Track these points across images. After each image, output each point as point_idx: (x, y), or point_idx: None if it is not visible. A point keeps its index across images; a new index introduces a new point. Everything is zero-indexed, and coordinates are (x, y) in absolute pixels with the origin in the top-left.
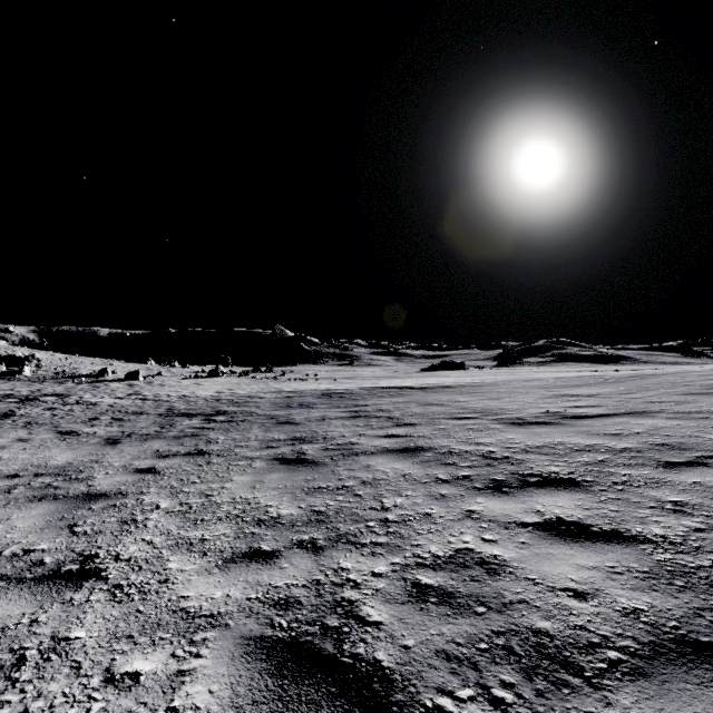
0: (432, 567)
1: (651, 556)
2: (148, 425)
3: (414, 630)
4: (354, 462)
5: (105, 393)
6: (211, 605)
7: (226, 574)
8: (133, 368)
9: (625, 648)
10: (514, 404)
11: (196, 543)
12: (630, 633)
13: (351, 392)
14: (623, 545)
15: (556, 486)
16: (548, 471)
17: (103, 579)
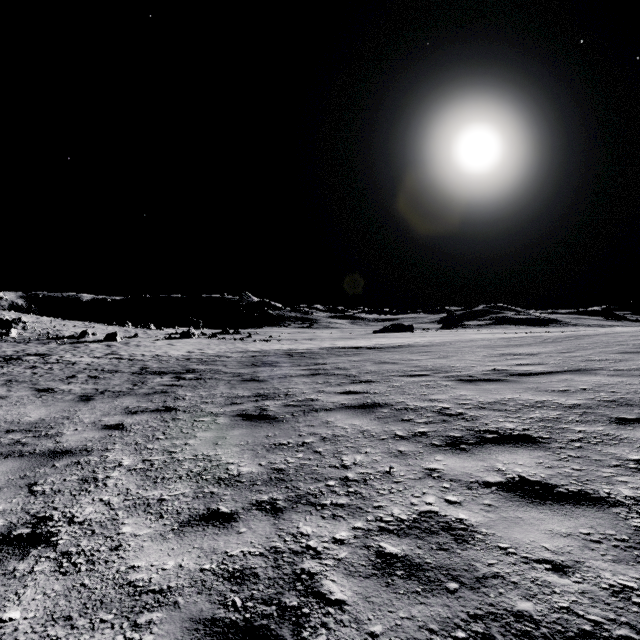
0: (396, 533)
1: (626, 521)
2: (122, 382)
3: (381, 611)
4: (314, 419)
5: (84, 353)
6: (161, 578)
7: (181, 539)
8: (112, 330)
9: (623, 639)
10: (462, 363)
11: (154, 503)
12: (624, 618)
13: (311, 352)
14: (594, 508)
15: (513, 443)
16: (503, 428)
17: (52, 546)
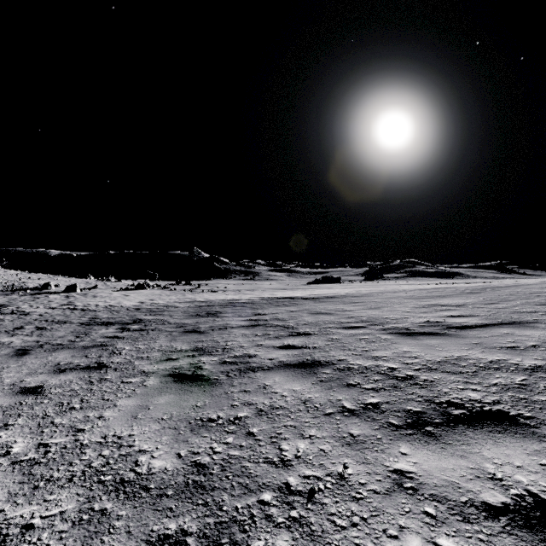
0: None
1: None
2: (66, 333)
3: None
4: (250, 381)
5: (41, 304)
6: None
7: None
8: (74, 282)
9: None
10: (394, 314)
11: (13, 536)
12: None
13: (252, 302)
14: None
15: (491, 424)
16: (468, 399)
17: None
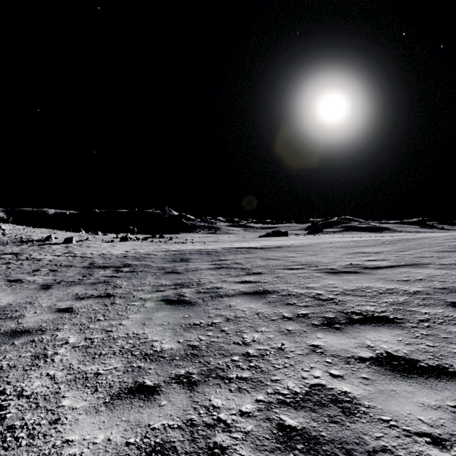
0: (293, 405)
1: None
2: (74, 274)
3: None
4: (220, 303)
5: (48, 252)
6: (91, 452)
7: (111, 412)
8: (69, 235)
9: None
10: (326, 259)
11: (91, 377)
12: None
13: (215, 251)
14: (453, 381)
15: (376, 323)
16: (366, 310)
17: None
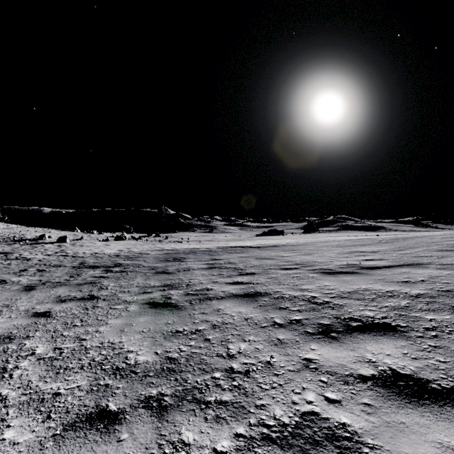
0: (279, 443)
1: None
2: (62, 274)
3: None
4: (207, 306)
5: (39, 252)
6: None
7: (58, 450)
8: (64, 234)
9: None
10: (322, 258)
11: (48, 399)
12: None
13: (210, 250)
14: None
15: (376, 331)
16: (365, 316)
17: None
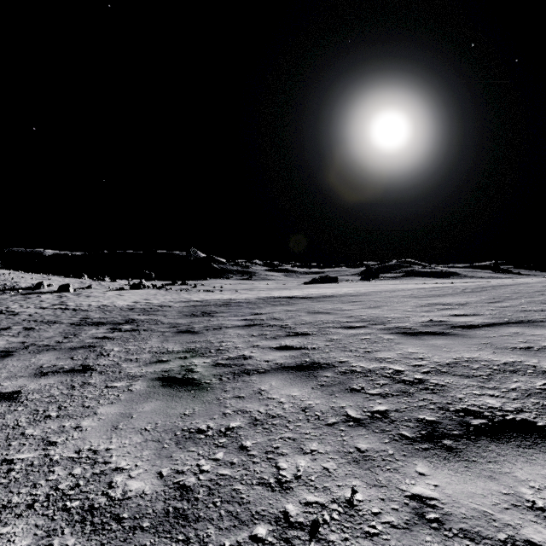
0: None
1: None
2: (54, 334)
3: None
4: (245, 385)
5: (32, 304)
6: None
7: None
8: (68, 282)
9: None
10: (395, 313)
11: None
12: None
13: (248, 301)
14: None
15: (518, 437)
16: (487, 406)
17: None
